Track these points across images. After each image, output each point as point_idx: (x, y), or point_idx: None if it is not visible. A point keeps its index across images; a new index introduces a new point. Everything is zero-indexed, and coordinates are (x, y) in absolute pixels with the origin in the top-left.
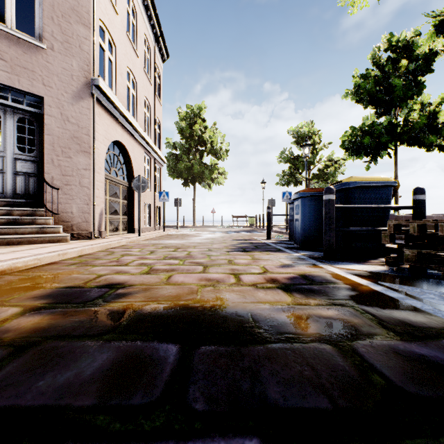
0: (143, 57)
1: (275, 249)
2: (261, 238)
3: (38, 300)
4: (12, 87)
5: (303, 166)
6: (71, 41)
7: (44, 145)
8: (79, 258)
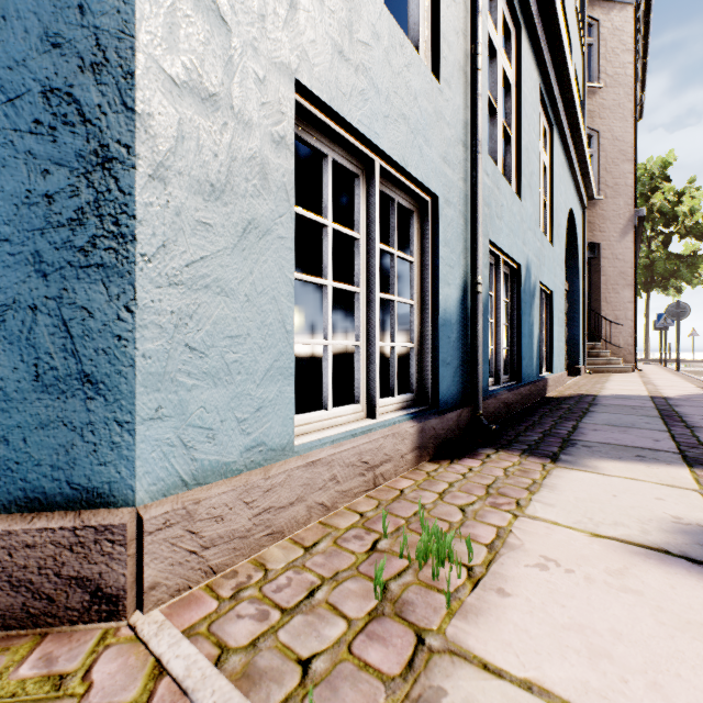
0: None
1: None
2: None
3: None
4: None
5: None
6: (618, 183)
7: (597, 285)
8: None
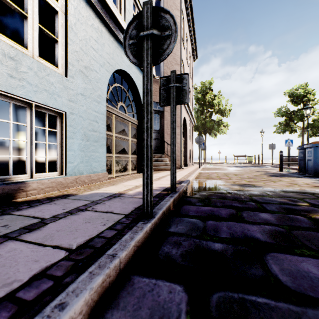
0: (189, 65)
1: (296, 176)
2: (275, 171)
3: (235, 186)
4: (154, 101)
5: (298, 119)
6: None
7: (163, 125)
8: (201, 176)
